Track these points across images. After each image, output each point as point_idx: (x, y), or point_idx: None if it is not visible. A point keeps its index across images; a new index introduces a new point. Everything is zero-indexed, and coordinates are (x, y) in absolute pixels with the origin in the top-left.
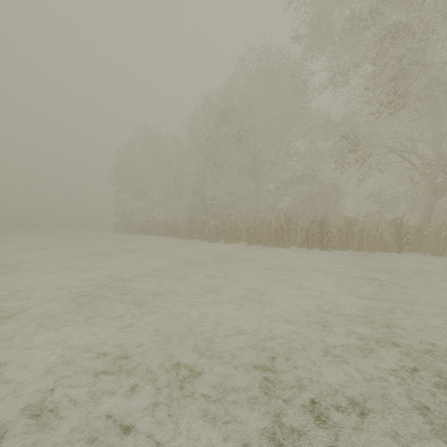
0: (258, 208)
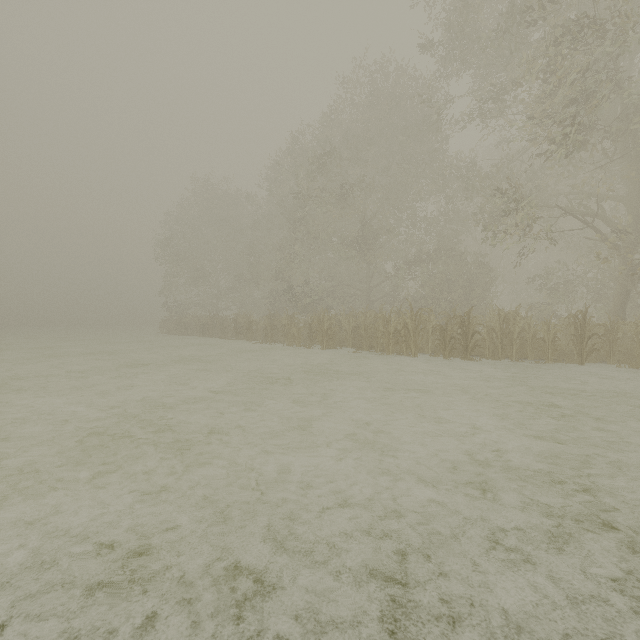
0: (369, 298)
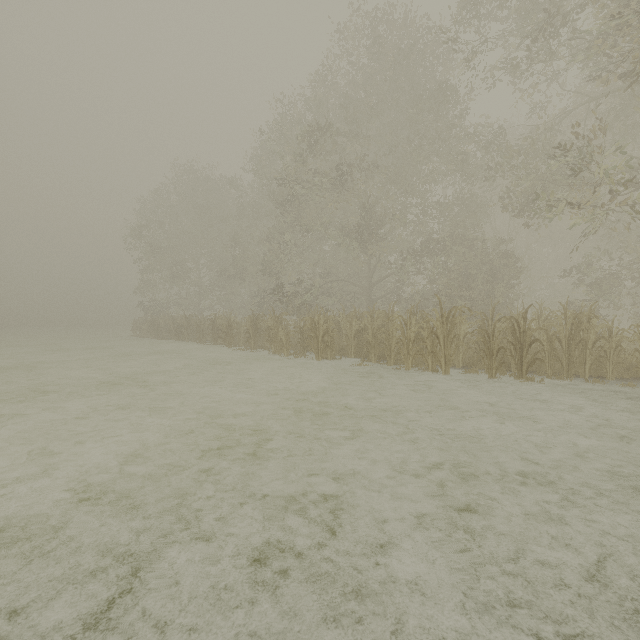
0: (371, 295)
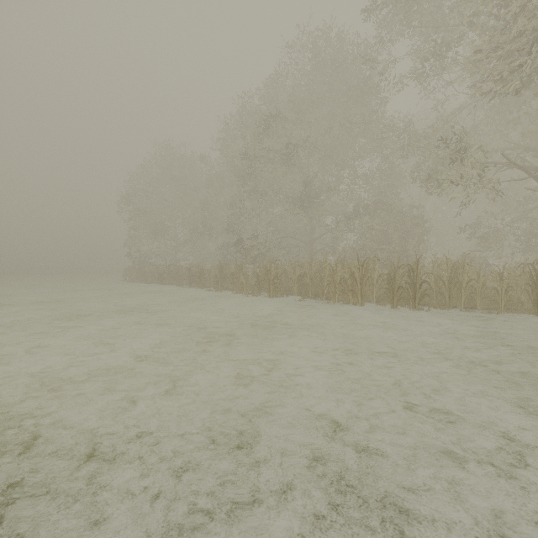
0: (312, 249)
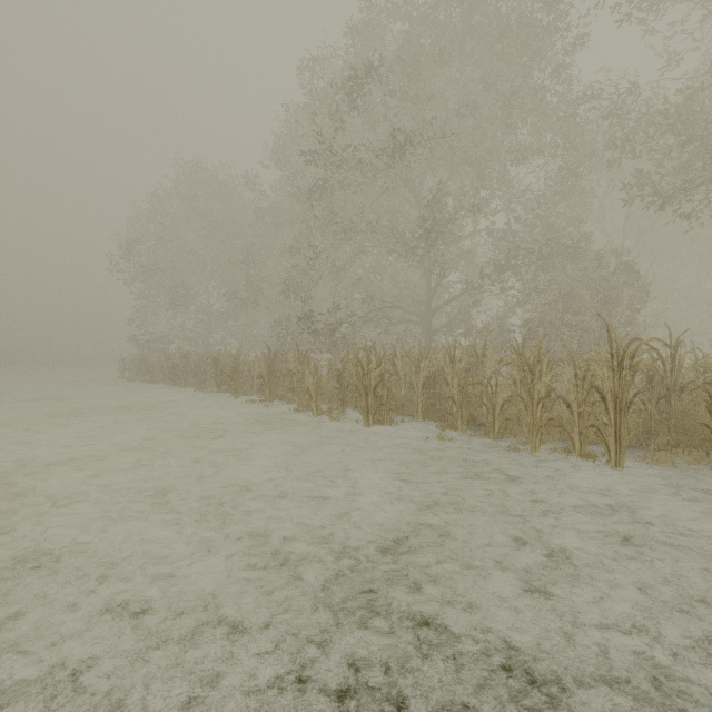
0: (430, 325)
